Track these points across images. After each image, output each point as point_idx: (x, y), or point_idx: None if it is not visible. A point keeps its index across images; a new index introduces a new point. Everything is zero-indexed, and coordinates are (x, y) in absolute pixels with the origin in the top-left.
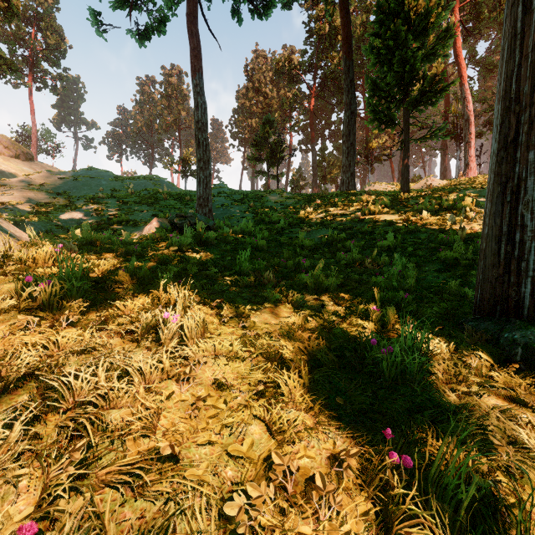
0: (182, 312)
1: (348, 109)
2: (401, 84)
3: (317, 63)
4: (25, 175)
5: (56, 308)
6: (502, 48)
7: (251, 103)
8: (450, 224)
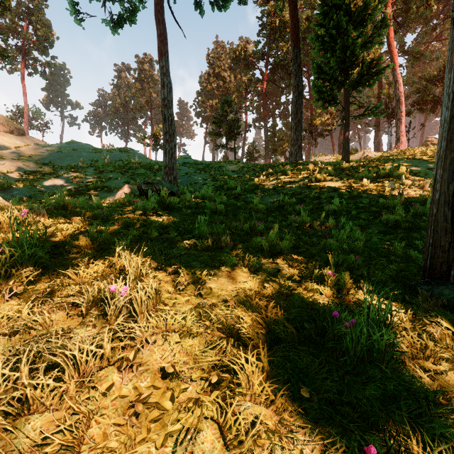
0: (134, 281)
1: (296, 91)
2: (343, 68)
3: (268, 51)
4: (16, 147)
5: (3, 278)
6: (453, 18)
7: (212, 86)
8: (389, 190)
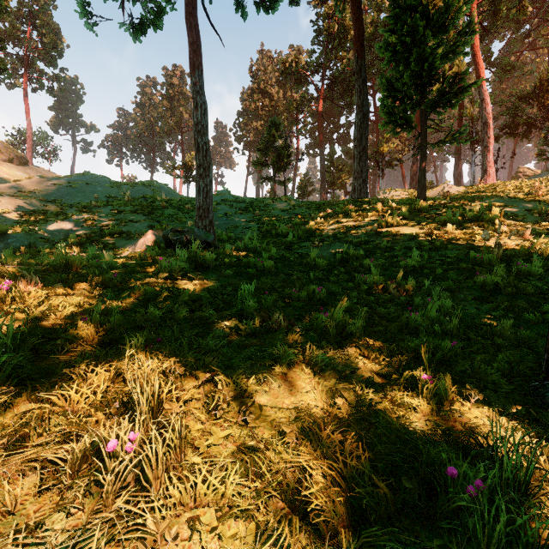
0: (148, 416)
1: (360, 112)
2: (418, 84)
3: (325, 63)
4: (15, 180)
5: None
6: None
7: (256, 105)
8: (480, 239)
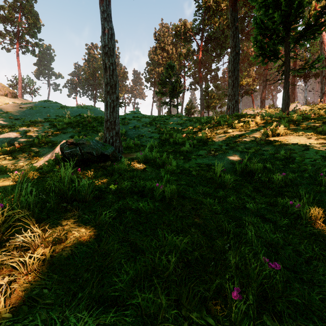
0: None
1: (233, 51)
2: (285, 22)
3: (203, 27)
4: None
5: None
6: None
7: (158, 57)
8: None
